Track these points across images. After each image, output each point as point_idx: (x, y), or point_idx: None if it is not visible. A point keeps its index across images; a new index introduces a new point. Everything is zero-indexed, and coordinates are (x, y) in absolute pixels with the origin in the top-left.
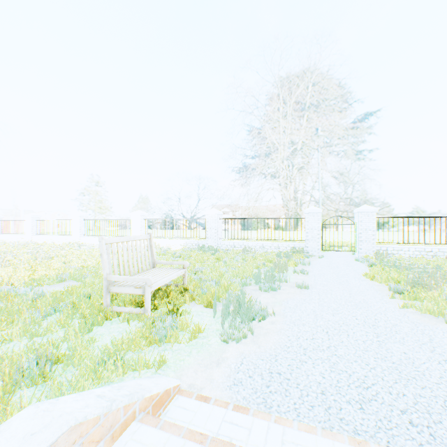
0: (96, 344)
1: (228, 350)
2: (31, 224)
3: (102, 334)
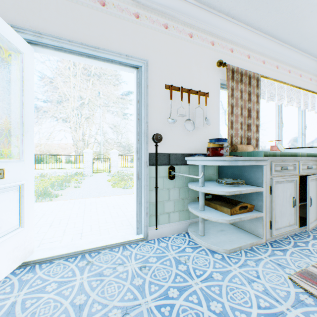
0: None
1: None
2: None
3: None
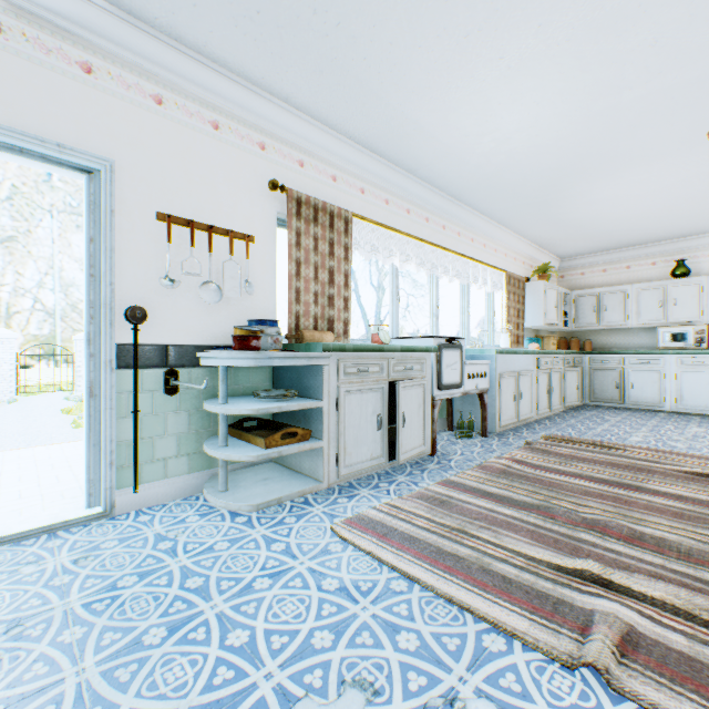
0: None
1: None
2: None
3: None
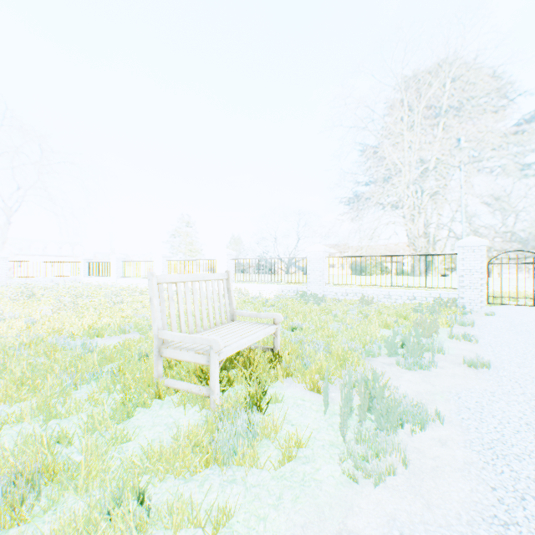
0: (124, 447)
1: (359, 510)
2: (116, 266)
3: (141, 426)
